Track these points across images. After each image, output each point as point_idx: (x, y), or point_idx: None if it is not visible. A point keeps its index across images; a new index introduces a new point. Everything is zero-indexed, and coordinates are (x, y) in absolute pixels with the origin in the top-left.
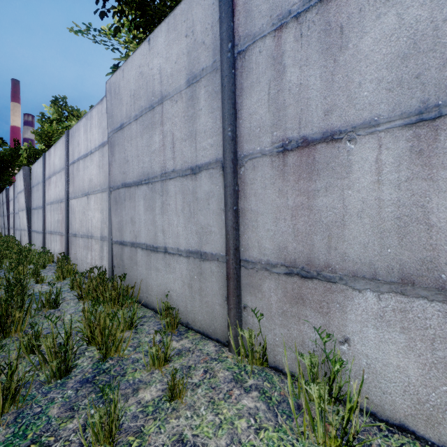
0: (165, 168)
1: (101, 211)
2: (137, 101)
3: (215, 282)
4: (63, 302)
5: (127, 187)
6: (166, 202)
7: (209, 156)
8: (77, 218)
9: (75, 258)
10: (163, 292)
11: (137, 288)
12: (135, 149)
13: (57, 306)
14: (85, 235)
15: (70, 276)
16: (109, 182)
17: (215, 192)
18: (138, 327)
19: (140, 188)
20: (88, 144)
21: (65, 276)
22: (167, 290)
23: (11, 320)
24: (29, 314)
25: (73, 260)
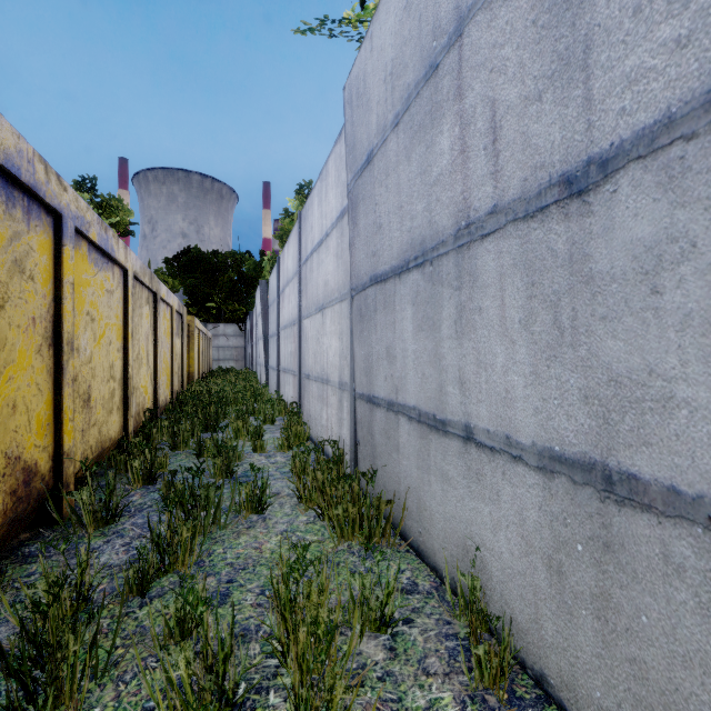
0: (469, 211)
1: (340, 337)
2: (397, 81)
3: (692, 611)
4: (276, 499)
5: (379, 283)
6: (470, 305)
7: (665, 92)
8: (310, 350)
9: (307, 414)
10: (459, 540)
11: (400, 502)
12: (393, 193)
13: (263, 511)
14: (319, 377)
15: (292, 449)
16: (350, 280)
17: (701, 234)
18: (398, 627)
19: (404, 281)
20: (323, 222)
21: (291, 443)
22: (473, 541)
23: (177, 541)
24: (218, 522)
25: (306, 416)
